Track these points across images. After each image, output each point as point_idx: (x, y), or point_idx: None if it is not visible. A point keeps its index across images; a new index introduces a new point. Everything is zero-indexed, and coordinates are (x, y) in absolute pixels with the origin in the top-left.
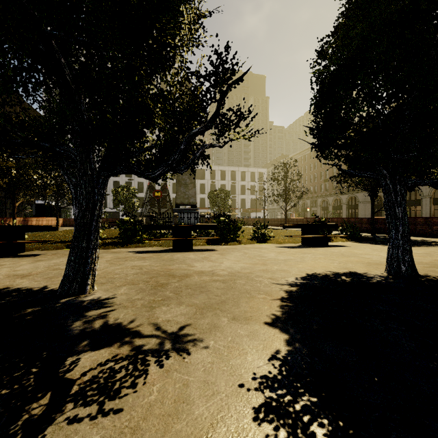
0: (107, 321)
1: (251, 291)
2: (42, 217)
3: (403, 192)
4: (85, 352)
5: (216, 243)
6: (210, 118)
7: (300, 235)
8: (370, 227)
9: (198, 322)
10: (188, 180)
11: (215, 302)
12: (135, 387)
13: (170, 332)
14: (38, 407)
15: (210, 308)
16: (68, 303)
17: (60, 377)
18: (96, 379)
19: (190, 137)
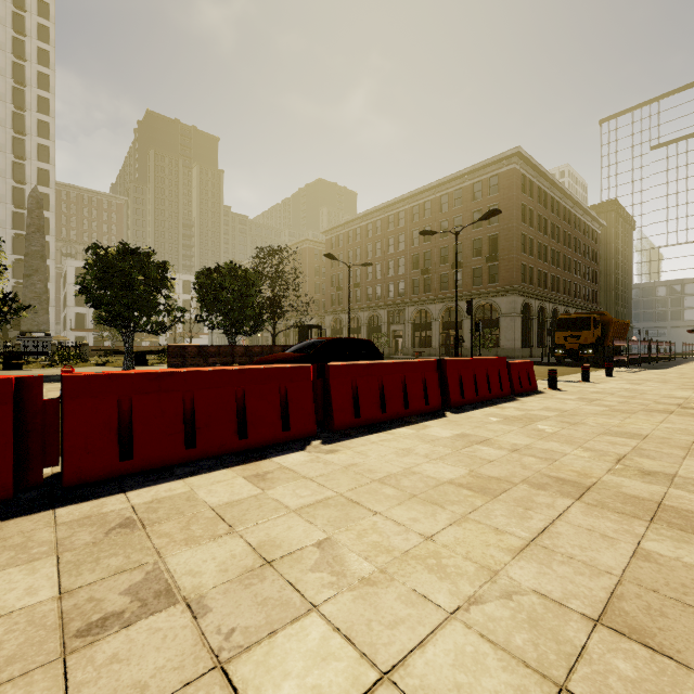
0: None
1: None
2: None
3: (130, 336)
4: None
5: (53, 367)
6: (7, 311)
7: None
8: None
9: None
10: (39, 306)
11: None
12: None
13: None
14: None
15: None
16: None
17: None
18: None
19: None
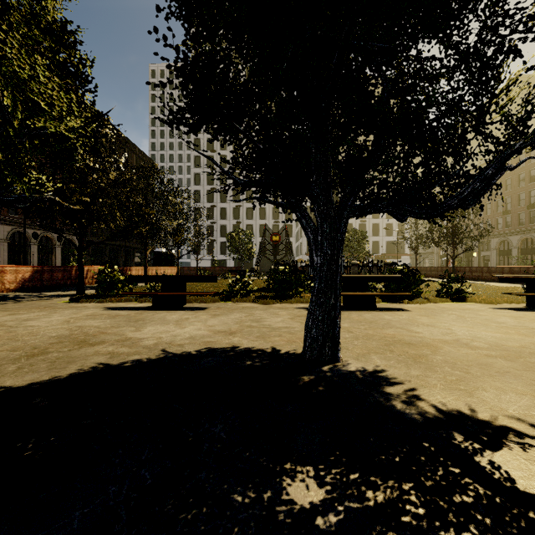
0: (433, 405)
1: None
2: (159, 266)
3: None
4: (484, 452)
5: (394, 301)
6: None
7: (530, 293)
8: None
9: None
10: None
11: None
12: None
13: None
14: None
15: None
16: (337, 373)
17: (514, 488)
18: None
19: (506, 158)
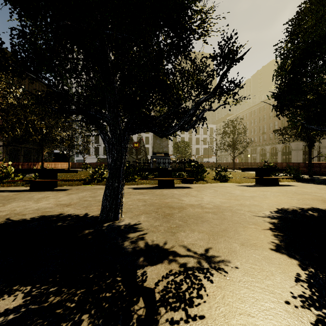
0: (146, 242)
1: (241, 221)
2: (57, 162)
3: None
4: (146, 266)
5: (189, 182)
6: (213, 89)
7: (255, 177)
8: (307, 170)
9: (216, 246)
10: None
11: (218, 230)
12: (202, 298)
13: (200, 254)
14: (140, 309)
15: (218, 234)
16: (110, 227)
17: (141, 285)
18: (168, 289)
19: (198, 104)
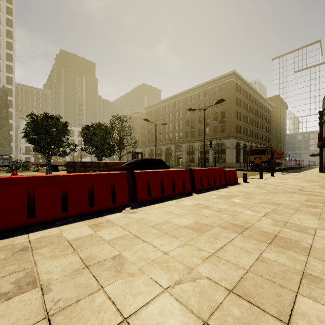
0: None
1: None
2: None
3: (49, 157)
4: None
5: (11, 172)
6: None
7: None
8: None
9: None
10: (5, 142)
11: None
12: None
13: None
14: None
15: None
16: None
17: None
18: None
19: None
